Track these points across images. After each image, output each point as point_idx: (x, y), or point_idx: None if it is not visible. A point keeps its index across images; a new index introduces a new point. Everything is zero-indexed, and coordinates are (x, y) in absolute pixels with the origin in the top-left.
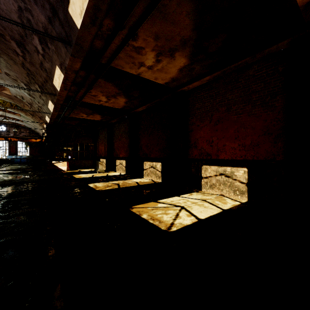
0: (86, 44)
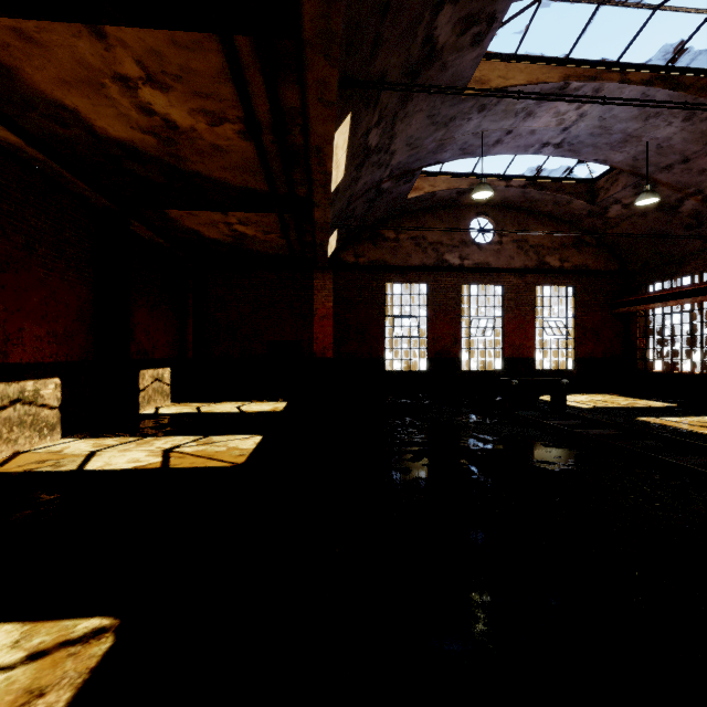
0: None
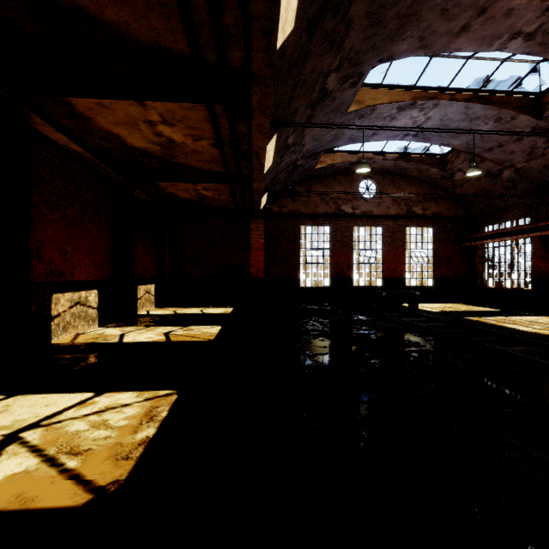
0: None
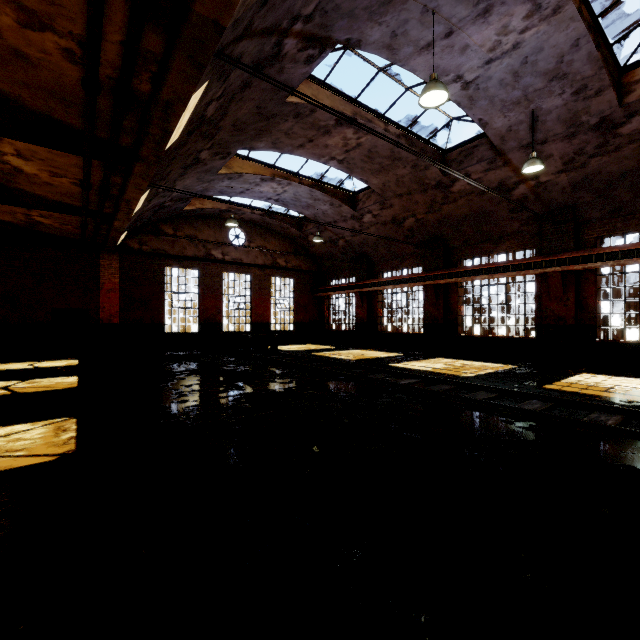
0: (179, 65)
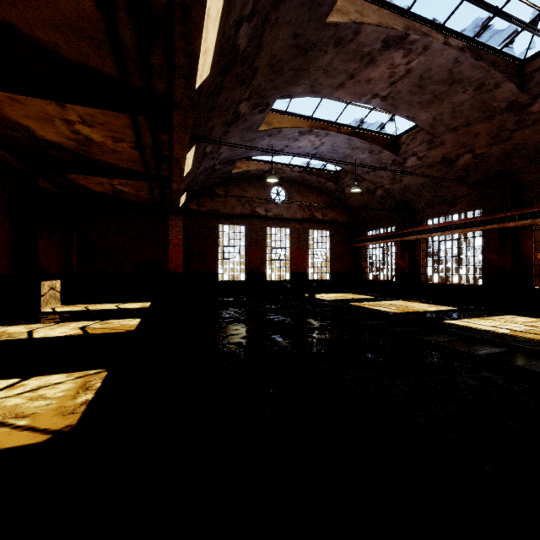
0: None
